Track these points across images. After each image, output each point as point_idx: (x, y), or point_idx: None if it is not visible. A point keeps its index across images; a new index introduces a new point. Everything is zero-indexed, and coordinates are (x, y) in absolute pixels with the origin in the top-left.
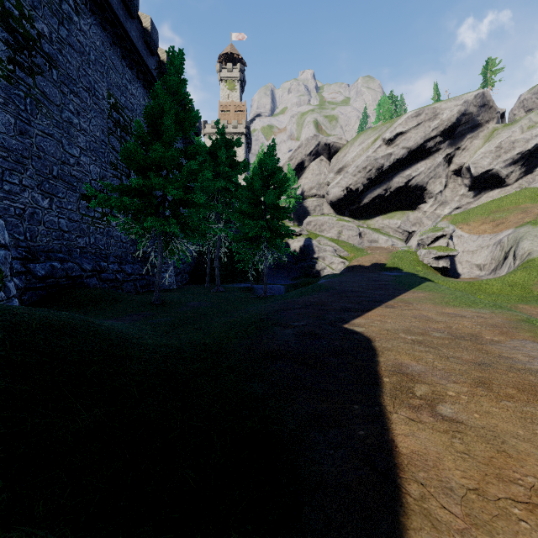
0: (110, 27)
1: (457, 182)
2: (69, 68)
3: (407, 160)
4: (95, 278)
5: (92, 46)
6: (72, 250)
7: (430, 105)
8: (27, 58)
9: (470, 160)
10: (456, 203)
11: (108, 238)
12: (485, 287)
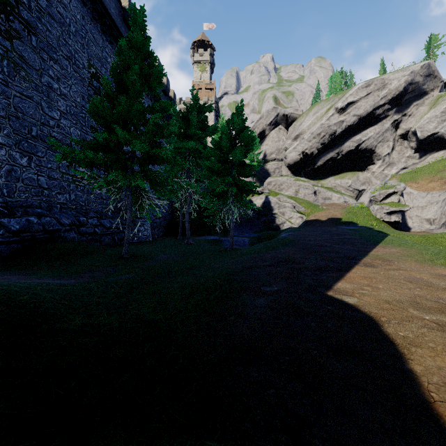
0: (90, 3)
1: (404, 145)
2: (49, 36)
3: (357, 127)
4: (73, 232)
5: (73, 19)
6: (52, 206)
7: (379, 76)
8: (4, 22)
9: (416, 125)
10: (403, 164)
11: (89, 195)
12: (441, 240)
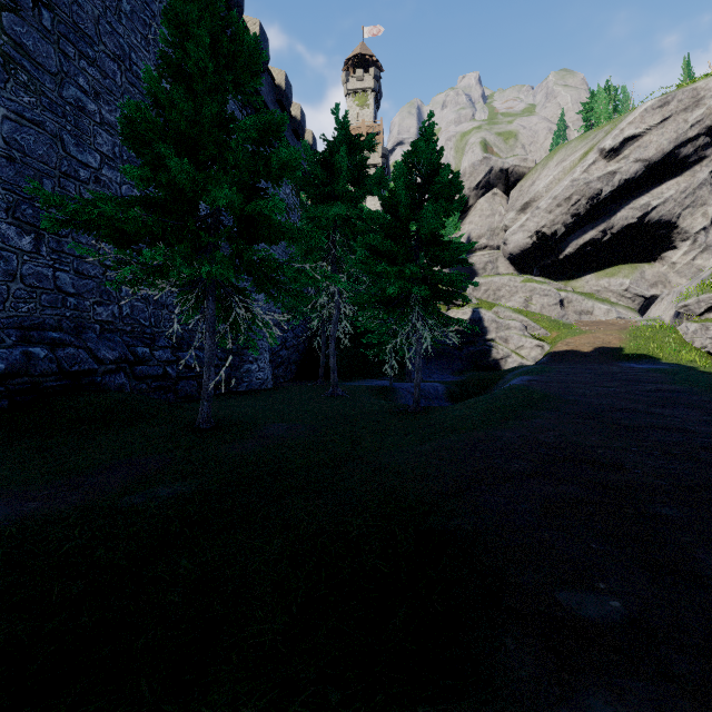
0: None
1: None
2: (78, 14)
3: (642, 181)
4: (122, 374)
5: None
6: (85, 327)
7: (687, 86)
8: None
9: None
10: None
11: (158, 307)
12: None
